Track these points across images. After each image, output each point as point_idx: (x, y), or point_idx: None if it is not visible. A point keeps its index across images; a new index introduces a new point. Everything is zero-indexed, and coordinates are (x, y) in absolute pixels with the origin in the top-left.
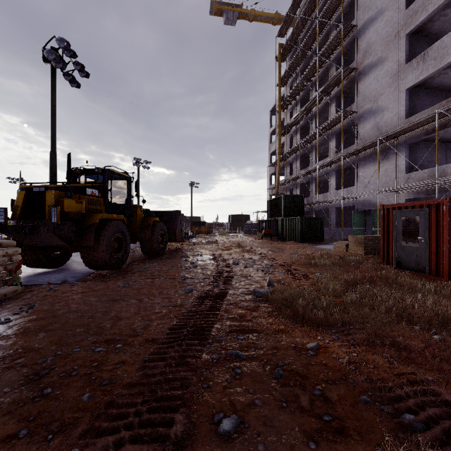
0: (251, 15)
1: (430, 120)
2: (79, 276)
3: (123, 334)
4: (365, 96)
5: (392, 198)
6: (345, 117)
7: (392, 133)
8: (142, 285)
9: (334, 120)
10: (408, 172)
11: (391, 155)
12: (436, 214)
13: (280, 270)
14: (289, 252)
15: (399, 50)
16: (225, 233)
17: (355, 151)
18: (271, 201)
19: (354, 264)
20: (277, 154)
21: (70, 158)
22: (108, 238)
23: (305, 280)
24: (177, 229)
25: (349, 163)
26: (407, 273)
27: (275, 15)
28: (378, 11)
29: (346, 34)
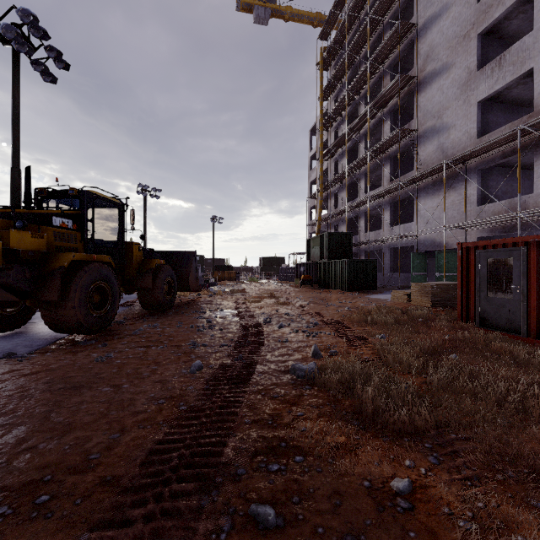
0: (286, 13)
1: (509, 139)
2: (37, 344)
3: (62, 466)
4: (426, 111)
5: (460, 236)
6: (402, 137)
7: (462, 156)
8: (128, 359)
9: (389, 141)
10: (480, 204)
11: (459, 183)
12: (537, 255)
13: (327, 330)
14: (335, 304)
15: (469, 54)
16: (255, 279)
17: (415, 179)
18: (312, 240)
19: (423, 321)
20: (318, 183)
21: (30, 173)
22: (84, 288)
23: (363, 347)
24: (191, 275)
25: (406, 193)
26: (498, 335)
27: (316, 14)
28: (443, 6)
29: (403, 34)
